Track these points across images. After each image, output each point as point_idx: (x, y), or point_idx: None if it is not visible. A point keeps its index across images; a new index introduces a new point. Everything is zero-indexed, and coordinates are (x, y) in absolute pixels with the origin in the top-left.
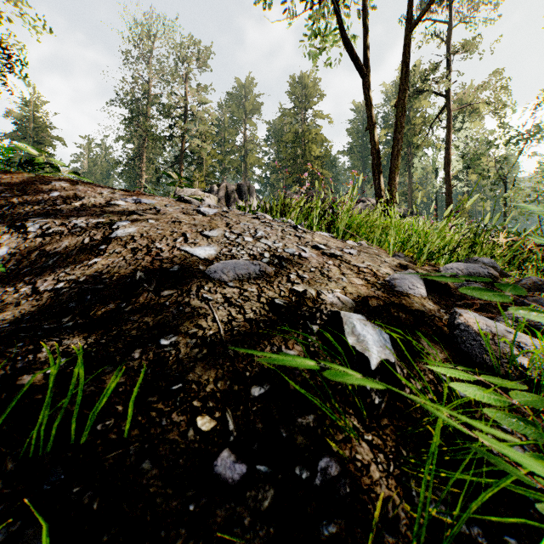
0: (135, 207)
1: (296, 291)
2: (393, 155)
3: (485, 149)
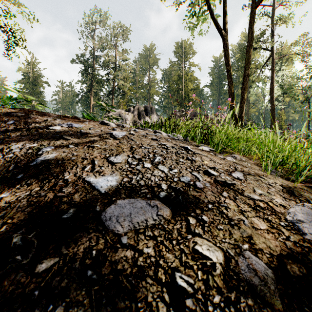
0: (67, 131)
1: (200, 255)
2: (242, 87)
3: (296, 82)
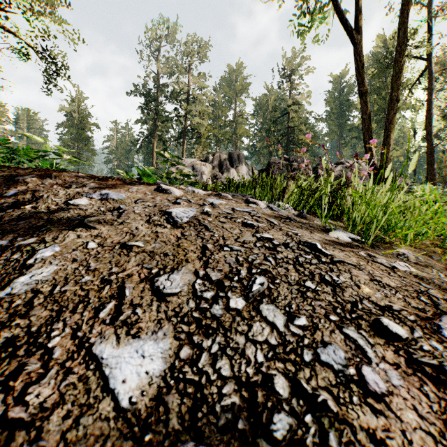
0: (97, 207)
1: None
2: (387, 120)
3: None
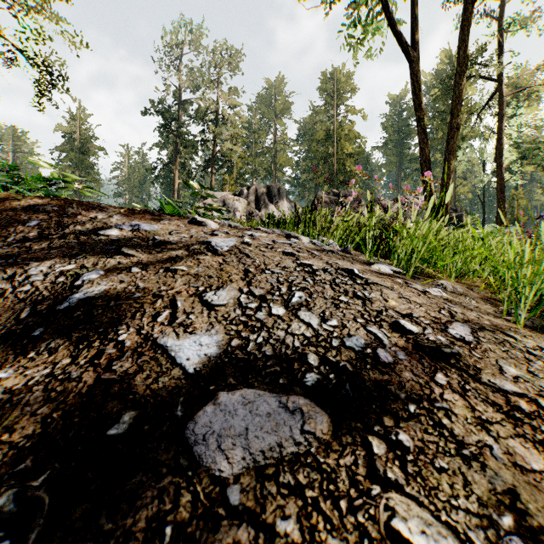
0: (129, 238)
1: None
2: (446, 150)
3: None
